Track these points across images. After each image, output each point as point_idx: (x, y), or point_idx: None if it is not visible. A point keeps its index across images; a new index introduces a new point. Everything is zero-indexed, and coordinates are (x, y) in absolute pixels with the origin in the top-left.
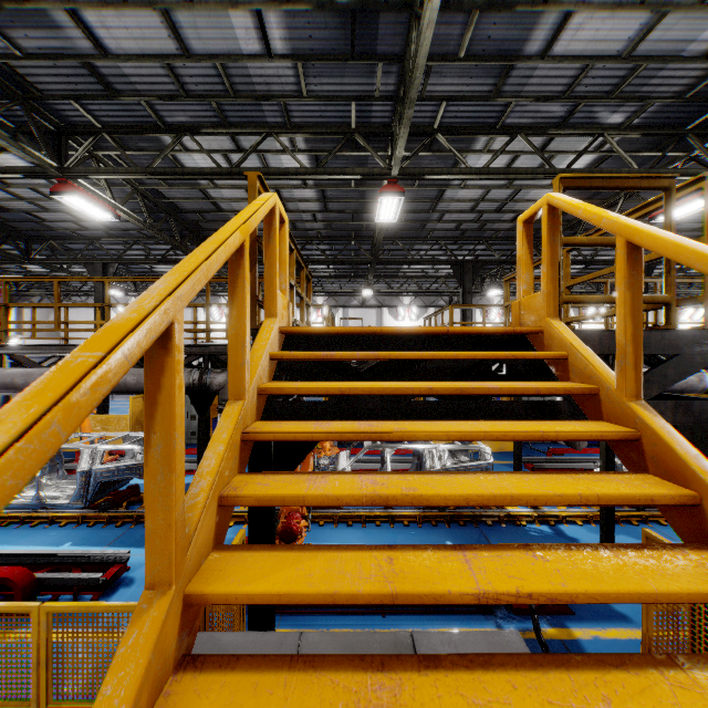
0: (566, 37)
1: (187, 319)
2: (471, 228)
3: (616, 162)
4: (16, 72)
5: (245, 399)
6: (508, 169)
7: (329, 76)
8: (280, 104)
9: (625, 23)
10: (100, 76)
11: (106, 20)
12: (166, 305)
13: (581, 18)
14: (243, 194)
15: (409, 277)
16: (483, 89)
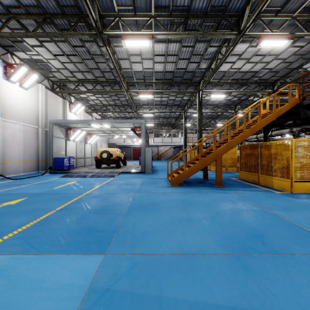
0: None
1: None
2: None
3: None
4: (261, 79)
5: (249, 121)
6: None
7: None
8: None
9: None
10: (273, 72)
11: (268, 66)
12: (236, 115)
13: None
14: None
15: None
16: None
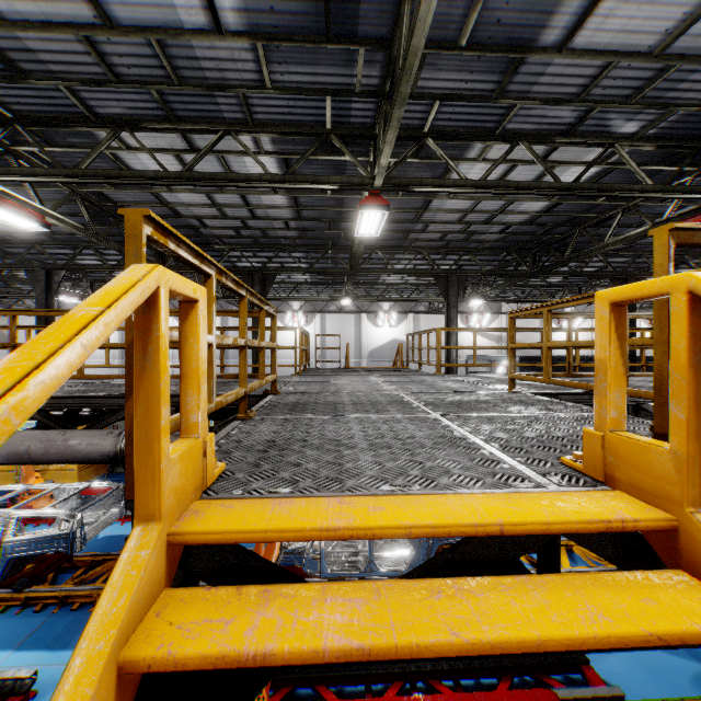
0: (592, 25)
1: None
2: (457, 239)
3: (620, 175)
4: None
5: None
6: (508, 182)
7: (297, 63)
8: (238, 96)
9: (665, 11)
10: None
11: None
12: None
13: (614, 0)
14: (204, 199)
15: (389, 284)
16: (485, 87)
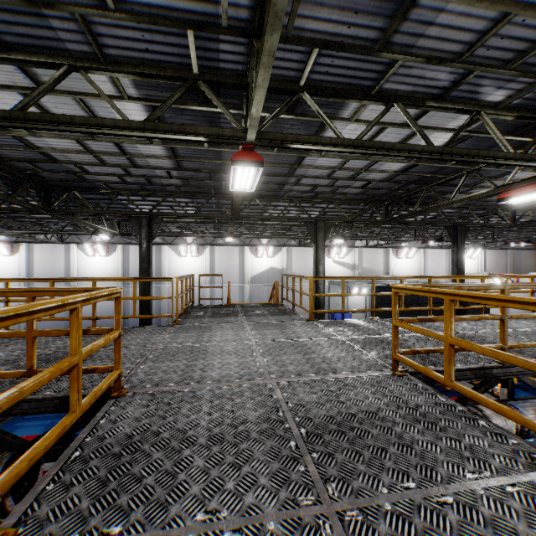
0: None
1: (60, 254)
2: (325, 191)
3: (473, 142)
4: None
5: None
6: (384, 143)
7: None
8: (77, 20)
9: None
10: None
11: None
12: None
13: None
14: (76, 145)
15: (267, 224)
16: (368, 35)
